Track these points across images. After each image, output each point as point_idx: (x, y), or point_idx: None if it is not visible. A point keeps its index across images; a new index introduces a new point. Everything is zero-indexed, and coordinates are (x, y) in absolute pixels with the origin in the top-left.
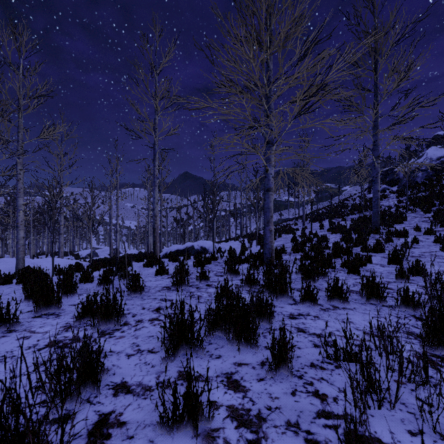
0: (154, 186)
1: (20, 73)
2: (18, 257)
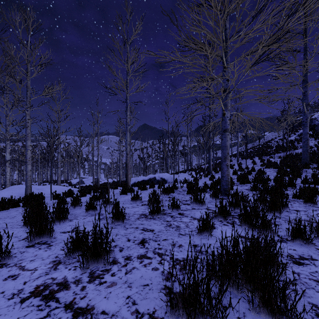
0: (126, 131)
1: (28, 46)
2: (27, 184)
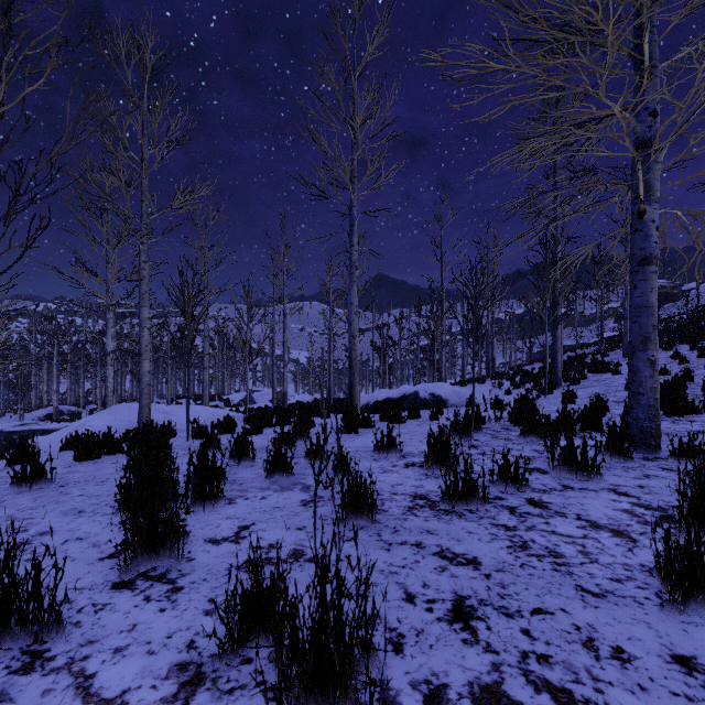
0: (350, 282)
1: (144, 105)
2: (141, 403)
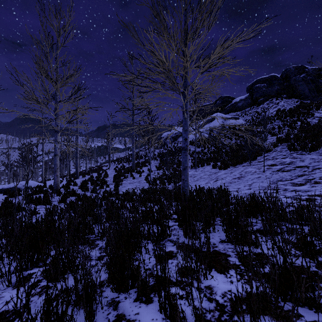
0: None
1: None
2: None
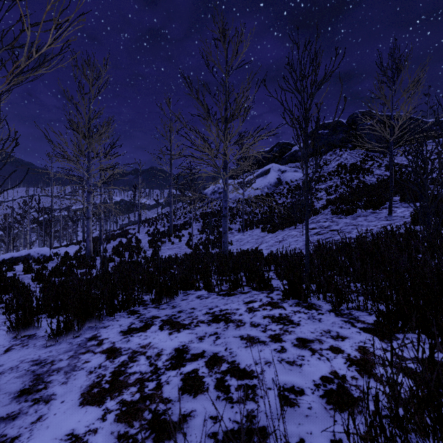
0: None
1: None
2: None
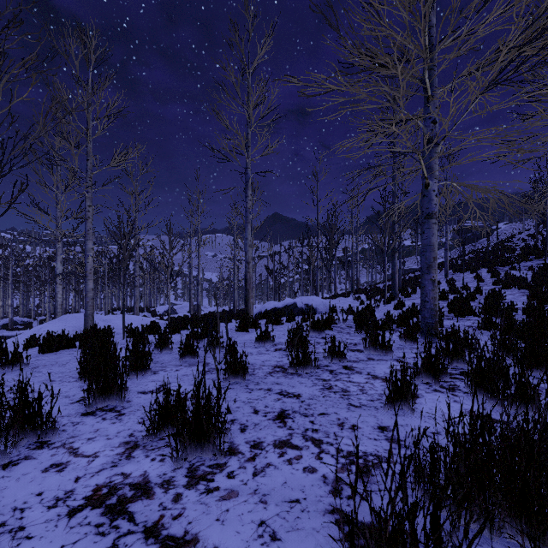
0: (246, 223)
1: (89, 88)
2: (86, 312)
